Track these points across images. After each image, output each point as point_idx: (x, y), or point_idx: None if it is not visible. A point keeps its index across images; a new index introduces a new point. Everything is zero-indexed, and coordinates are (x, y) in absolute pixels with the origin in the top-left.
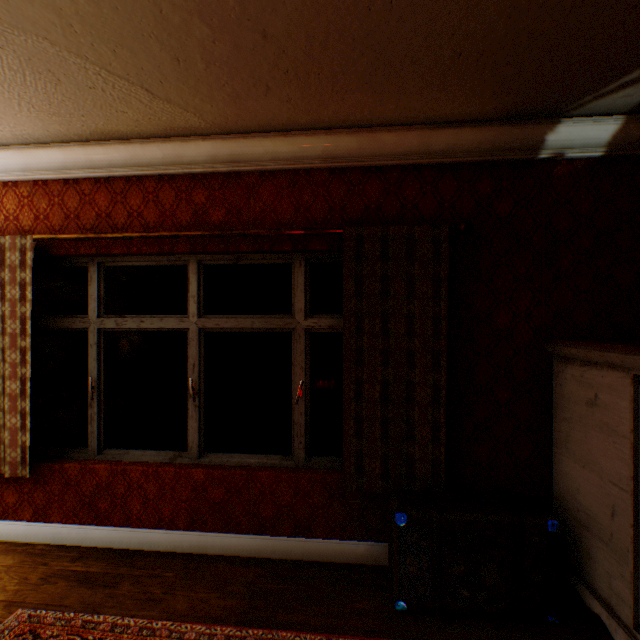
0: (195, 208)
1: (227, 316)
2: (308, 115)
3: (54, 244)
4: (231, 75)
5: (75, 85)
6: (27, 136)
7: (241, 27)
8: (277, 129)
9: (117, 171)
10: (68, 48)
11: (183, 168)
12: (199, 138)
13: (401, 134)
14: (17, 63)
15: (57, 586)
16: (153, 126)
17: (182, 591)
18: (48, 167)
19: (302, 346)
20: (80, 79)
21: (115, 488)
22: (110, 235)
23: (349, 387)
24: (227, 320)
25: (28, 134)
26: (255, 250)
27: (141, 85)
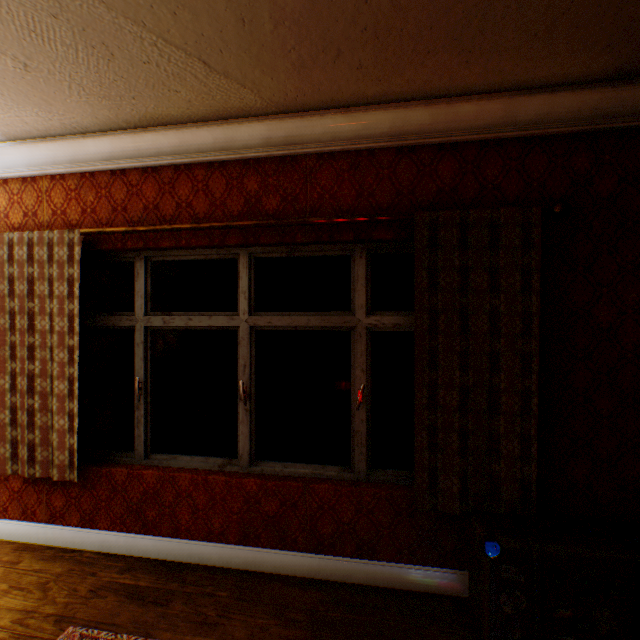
0: (247, 196)
1: (280, 313)
2: (377, 85)
3: (101, 238)
4: (300, 37)
5: (128, 60)
6: (75, 125)
7: None
8: (339, 105)
9: (165, 159)
10: (125, 13)
11: (234, 153)
12: (253, 119)
13: (483, 103)
14: (70, 36)
15: (107, 601)
16: (205, 107)
17: (238, 615)
18: (95, 158)
19: (363, 346)
20: (134, 52)
21: (163, 496)
22: (159, 227)
23: (421, 393)
24: (280, 318)
25: (76, 122)
26: (312, 241)
27: (198, 56)
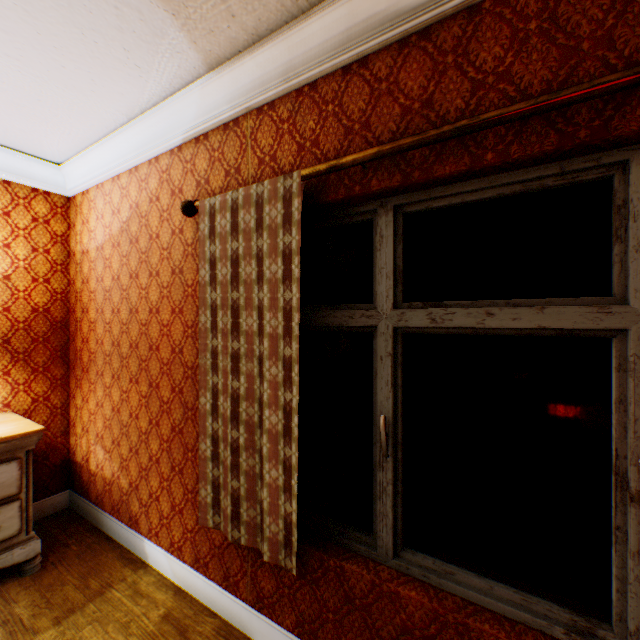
0: None
1: None
2: None
3: (325, 185)
4: None
5: None
6: None
7: None
8: None
9: None
10: None
11: None
12: None
13: None
14: None
15: None
16: None
17: None
18: (319, 53)
19: None
20: None
21: None
22: (445, 128)
23: None
24: None
25: None
26: None
27: None
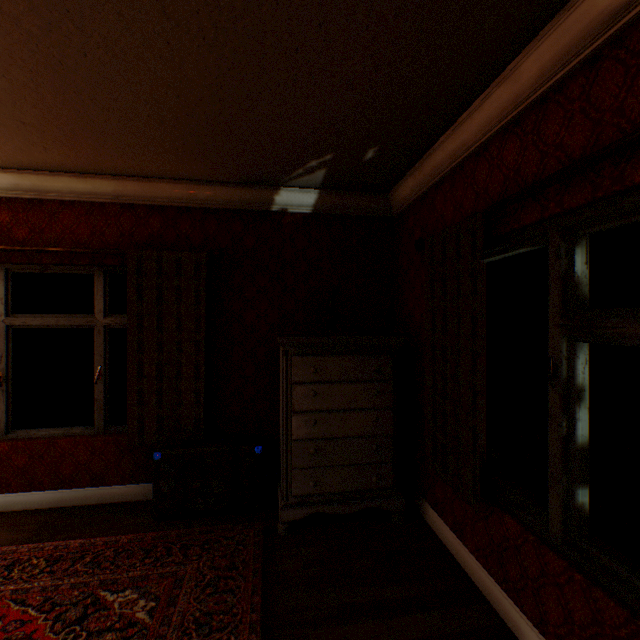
0: (1, 226)
1: (35, 315)
2: (92, 166)
3: None
4: (9, 138)
5: None
6: None
7: (1, 117)
8: (72, 171)
9: None
10: None
11: None
12: (1, 170)
13: (173, 185)
14: None
15: None
16: None
17: None
18: None
19: (102, 339)
20: None
21: None
22: None
23: (133, 368)
24: (35, 319)
25: None
26: (57, 263)
27: None
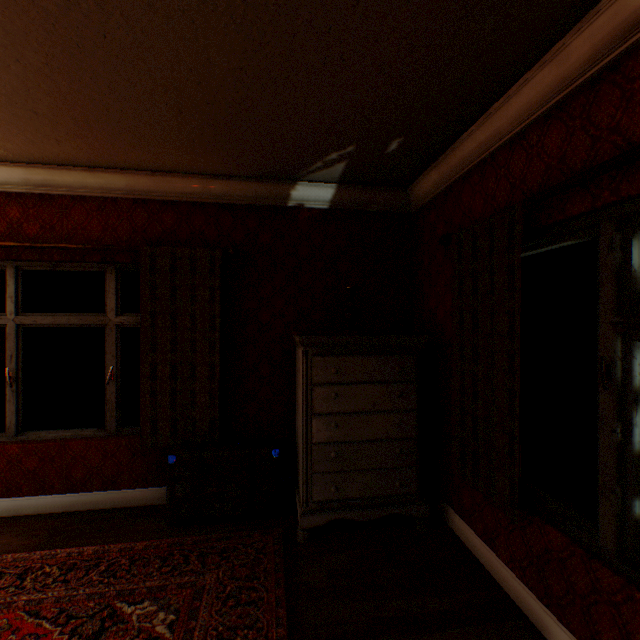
0: (11, 222)
1: (46, 314)
2: (105, 159)
3: None
4: (21, 130)
5: None
6: None
7: (14, 106)
8: (84, 165)
9: None
10: None
11: None
12: (11, 164)
13: (187, 180)
14: None
15: None
16: None
17: None
18: None
19: (114, 338)
20: None
21: None
22: None
23: (146, 369)
24: (45, 317)
25: None
26: (69, 260)
27: None
